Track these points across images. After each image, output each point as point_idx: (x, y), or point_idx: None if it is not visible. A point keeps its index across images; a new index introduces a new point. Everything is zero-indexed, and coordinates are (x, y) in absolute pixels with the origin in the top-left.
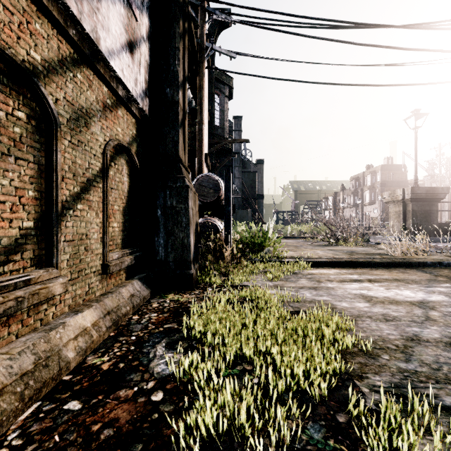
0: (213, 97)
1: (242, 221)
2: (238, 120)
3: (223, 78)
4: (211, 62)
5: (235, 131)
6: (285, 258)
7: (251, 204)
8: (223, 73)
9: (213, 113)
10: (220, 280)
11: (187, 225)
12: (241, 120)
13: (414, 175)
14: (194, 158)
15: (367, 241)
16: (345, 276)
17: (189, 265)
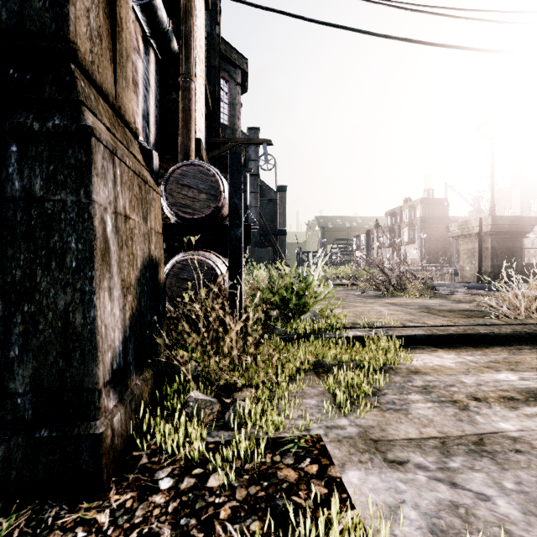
0: (217, 73)
1: (259, 263)
2: (255, 132)
3: (233, 57)
4: (213, 19)
5: (251, 146)
6: (342, 327)
7: (271, 241)
8: (234, 50)
9: (218, 98)
10: (204, 432)
11: (82, 262)
12: (258, 132)
13: (491, 201)
14: (176, 146)
15: (432, 289)
16: (493, 378)
17: (88, 403)
